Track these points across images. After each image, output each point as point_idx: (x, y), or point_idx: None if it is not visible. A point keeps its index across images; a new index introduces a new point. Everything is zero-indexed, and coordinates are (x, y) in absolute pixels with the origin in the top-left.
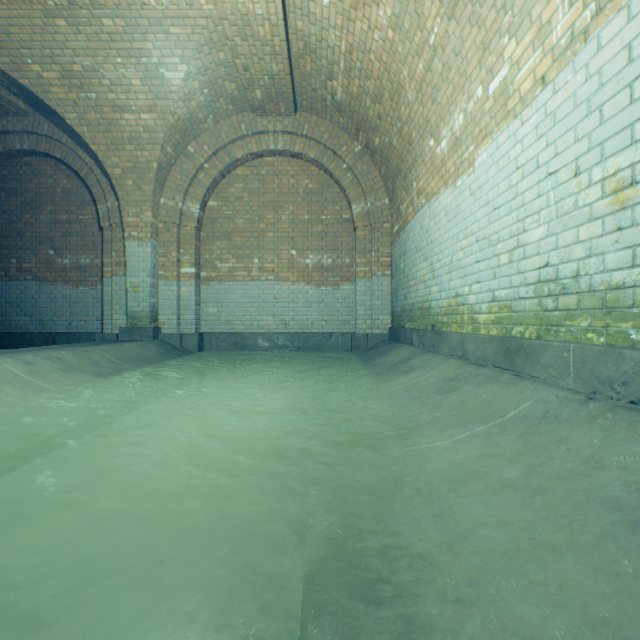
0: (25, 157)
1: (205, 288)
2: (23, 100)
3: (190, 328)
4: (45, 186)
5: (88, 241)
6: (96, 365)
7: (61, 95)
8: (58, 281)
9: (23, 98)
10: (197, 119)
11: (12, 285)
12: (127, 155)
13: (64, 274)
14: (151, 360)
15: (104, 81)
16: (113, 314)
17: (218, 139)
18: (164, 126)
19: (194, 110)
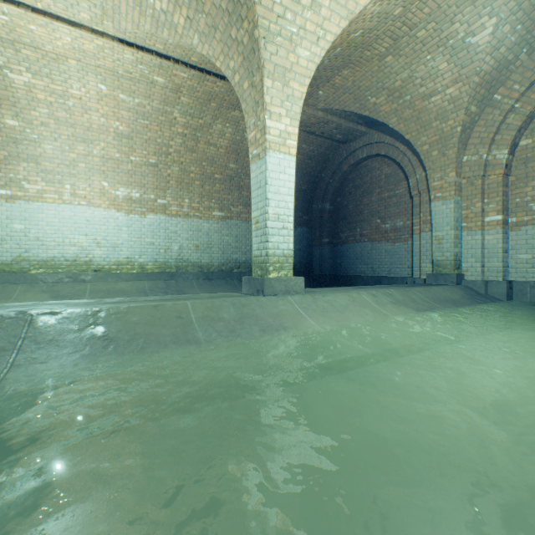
0: (363, 162)
1: (513, 234)
2: (363, 126)
3: (494, 275)
4: (374, 177)
5: (401, 208)
6: (413, 302)
7: (386, 110)
8: (381, 240)
9: (363, 124)
10: (504, 63)
11: (356, 245)
12: (432, 131)
13: (385, 235)
14: (456, 303)
15: (415, 82)
16: (419, 263)
17: (532, 70)
18: (467, 90)
19: (501, 56)
